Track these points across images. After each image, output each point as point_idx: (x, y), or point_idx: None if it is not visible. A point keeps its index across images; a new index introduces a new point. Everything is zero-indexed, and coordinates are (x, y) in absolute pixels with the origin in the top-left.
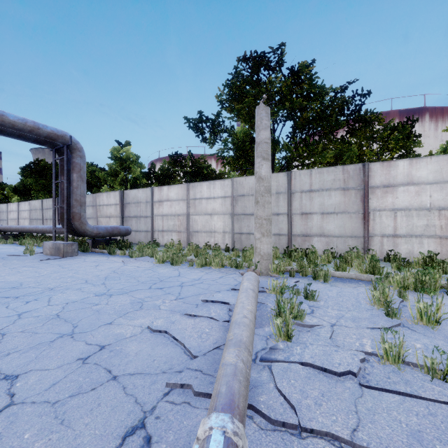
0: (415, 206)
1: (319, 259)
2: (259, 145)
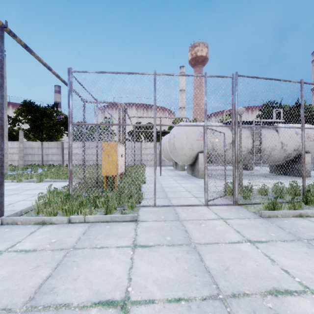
0: (73, 153)
1: (45, 166)
2: (20, 139)
